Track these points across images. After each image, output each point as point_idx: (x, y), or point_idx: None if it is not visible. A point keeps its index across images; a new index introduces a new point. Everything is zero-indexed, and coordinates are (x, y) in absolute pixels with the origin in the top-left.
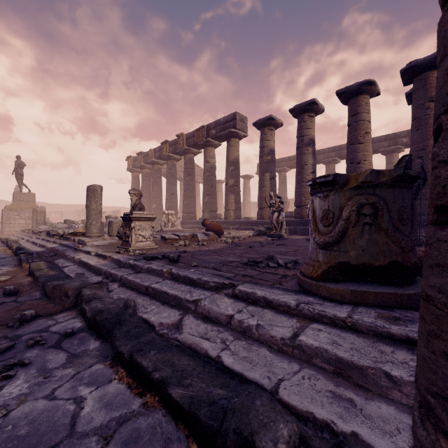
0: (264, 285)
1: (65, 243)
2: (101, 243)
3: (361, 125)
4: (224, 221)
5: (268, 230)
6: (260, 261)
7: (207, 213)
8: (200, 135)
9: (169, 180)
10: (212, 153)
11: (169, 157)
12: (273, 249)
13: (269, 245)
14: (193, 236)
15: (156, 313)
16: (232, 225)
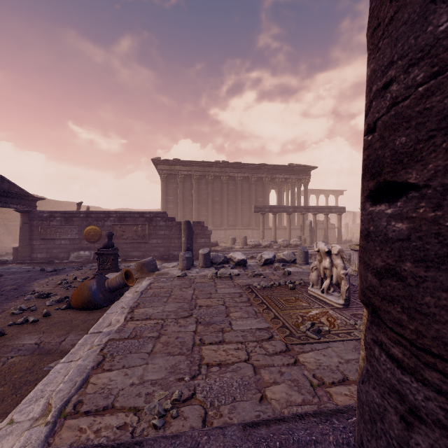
0: None
1: None
2: None
3: None
4: None
5: None
6: None
7: None
8: None
9: None
10: None
11: None
12: None
13: None
14: None
15: None
16: None
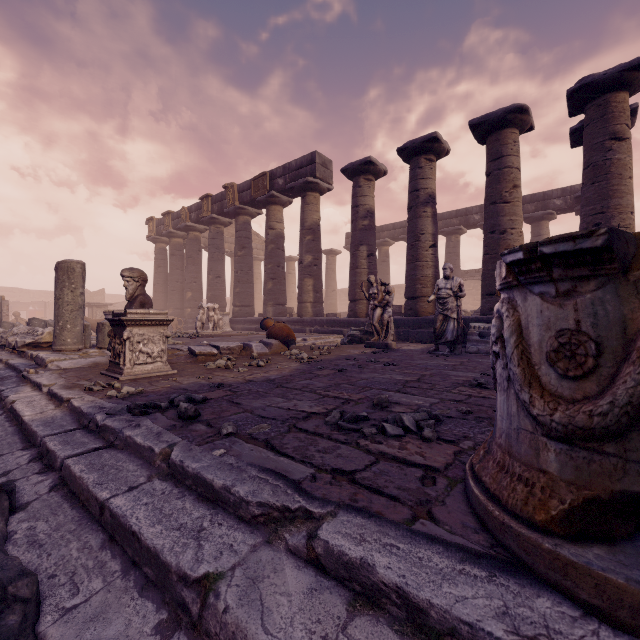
0: (392, 522)
1: (12, 364)
2: (76, 365)
3: (507, 174)
4: (297, 320)
5: (365, 335)
6: (364, 416)
7: (271, 307)
8: (260, 186)
9: (212, 256)
10: (278, 215)
11: (212, 220)
12: (380, 376)
13: (371, 365)
14: (245, 347)
15: (91, 621)
16: (310, 325)
